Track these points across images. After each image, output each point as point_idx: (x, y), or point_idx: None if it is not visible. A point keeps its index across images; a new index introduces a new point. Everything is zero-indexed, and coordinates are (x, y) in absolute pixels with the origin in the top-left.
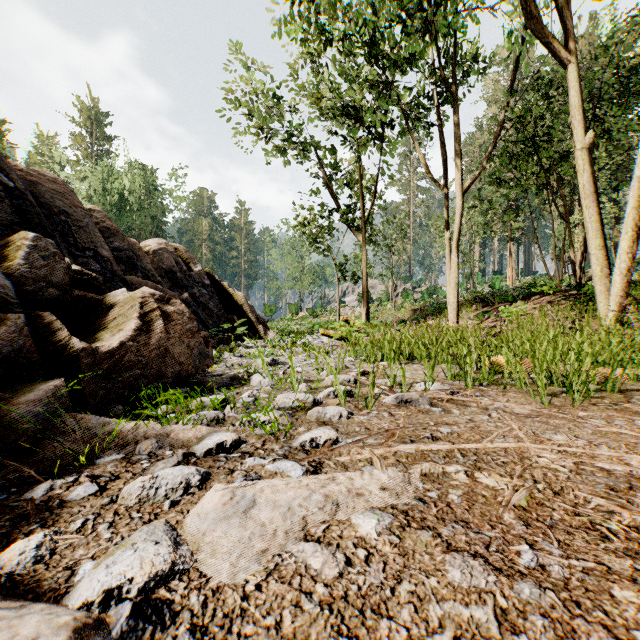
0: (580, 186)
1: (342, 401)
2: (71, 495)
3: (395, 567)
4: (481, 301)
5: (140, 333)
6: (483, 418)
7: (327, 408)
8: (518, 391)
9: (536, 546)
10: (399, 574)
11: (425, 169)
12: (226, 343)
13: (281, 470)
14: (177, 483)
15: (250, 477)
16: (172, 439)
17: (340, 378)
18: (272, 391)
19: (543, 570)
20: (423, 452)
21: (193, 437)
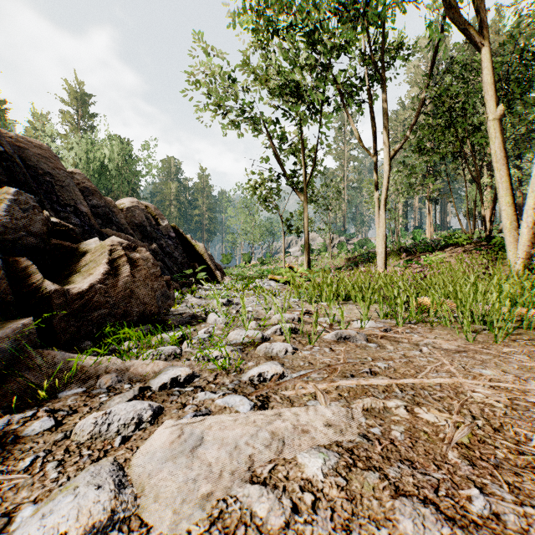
0: (492, 151)
1: (287, 337)
2: (27, 430)
3: (343, 514)
4: (405, 251)
5: (108, 277)
6: (415, 353)
7: (274, 344)
8: (443, 328)
9: (486, 490)
10: (348, 523)
11: (357, 139)
12: (188, 286)
13: (230, 405)
14: (129, 419)
15: (200, 412)
16: (131, 373)
17: (286, 317)
18: (226, 328)
19: (498, 519)
20: (363, 386)
21: (151, 371)
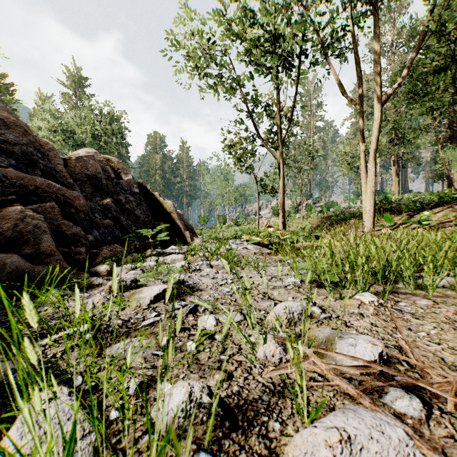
0: None
1: None
2: None
3: None
4: (385, 211)
5: None
6: None
7: None
8: None
9: None
10: None
11: (340, 88)
12: (142, 250)
13: None
14: None
15: None
16: None
17: None
18: None
19: None
20: None
21: None
